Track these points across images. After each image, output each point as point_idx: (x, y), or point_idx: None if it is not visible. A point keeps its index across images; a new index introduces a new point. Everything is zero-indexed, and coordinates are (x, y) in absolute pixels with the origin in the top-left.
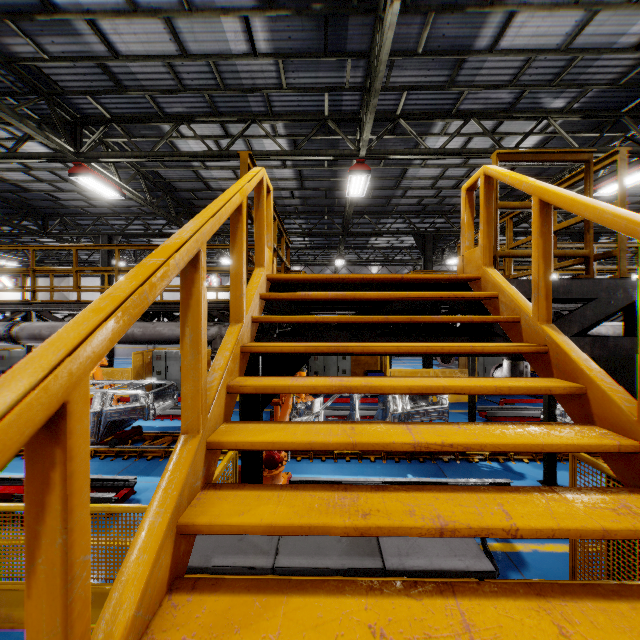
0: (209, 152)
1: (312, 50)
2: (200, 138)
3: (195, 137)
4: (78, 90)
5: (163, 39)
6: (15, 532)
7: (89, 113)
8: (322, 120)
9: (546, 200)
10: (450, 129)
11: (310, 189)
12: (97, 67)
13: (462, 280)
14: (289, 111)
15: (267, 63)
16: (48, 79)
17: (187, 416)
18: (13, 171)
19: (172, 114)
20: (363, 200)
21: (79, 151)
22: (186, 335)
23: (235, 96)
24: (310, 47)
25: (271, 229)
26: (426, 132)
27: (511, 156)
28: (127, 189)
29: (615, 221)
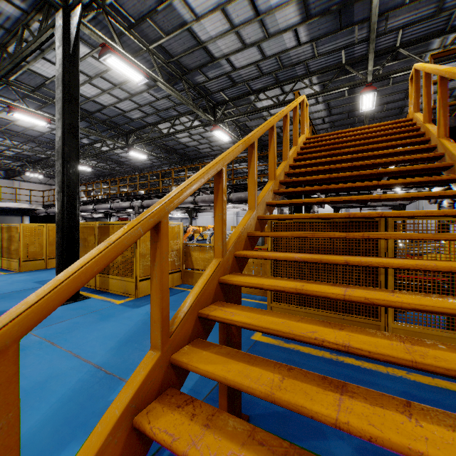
0: (274, 104)
1: (332, 30)
2: (269, 98)
3: (266, 99)
4: (217, 91)
5: (255, 54)
6: (211, 254)
7: (219, 100)
8: (341, 67)
9: (424, 71)
10: (447, 42)
11: (336, 114)
12: (226, 77)
13: (403, 123)
14: (319, 68)
15: (306, 47)
16: (207, 89)
17: (284, 156)
18: (185, 138)
19: (256, 90)
20: (378, 114)
21: (215, 119)
22: (284, 136)
23: (288, 70)
24: (331, 29)
25: (308, 121)
26: (425, 50)
27: (440, 54)
28: (232, 135)
29: (434, 71)
